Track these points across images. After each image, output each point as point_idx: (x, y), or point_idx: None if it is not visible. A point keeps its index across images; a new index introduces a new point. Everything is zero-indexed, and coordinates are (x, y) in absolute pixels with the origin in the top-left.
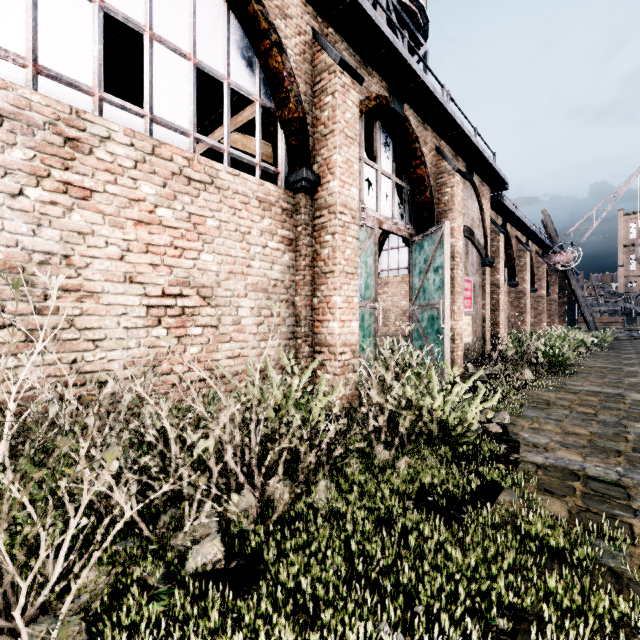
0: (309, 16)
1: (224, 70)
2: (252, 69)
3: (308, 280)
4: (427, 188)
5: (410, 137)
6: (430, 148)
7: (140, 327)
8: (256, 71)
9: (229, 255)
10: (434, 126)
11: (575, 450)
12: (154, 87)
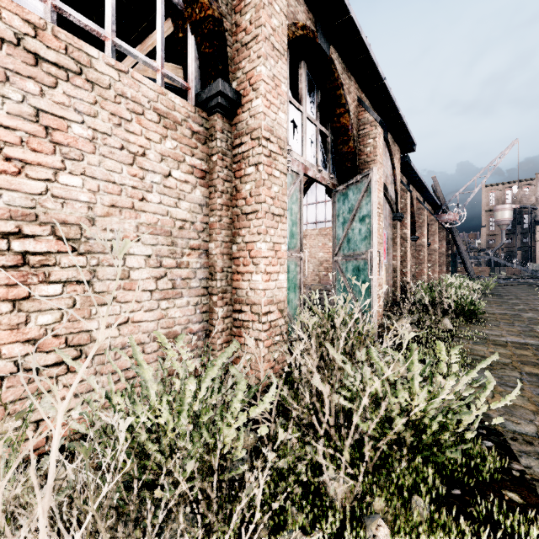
0: None
1: None
2: None
3: (225, 222)
4: (350, 138)
5: (335, 82)
6: (353, 98)
7: None
8: None
9: (110, 181)
10: (357, 76)
11: None
12: None
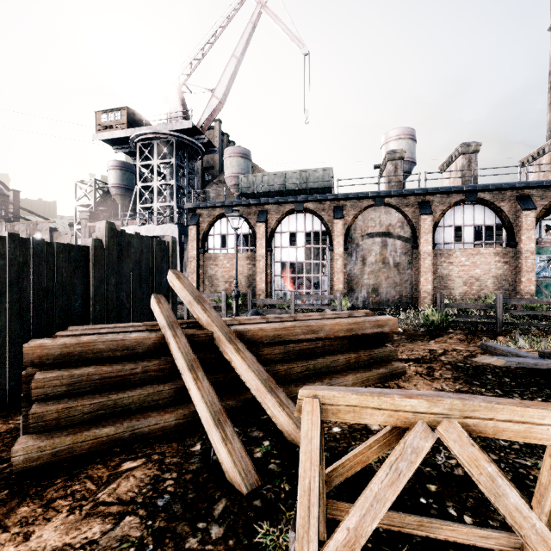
0: (514, 194)
1: (483, 223)
2: (492, 217)
3: (513, 273)
4: None
5: None
6: None
7: (461, 286)
8: (494, 217)
9: (483, 269)
10: None
11: None
12: (464, 236)
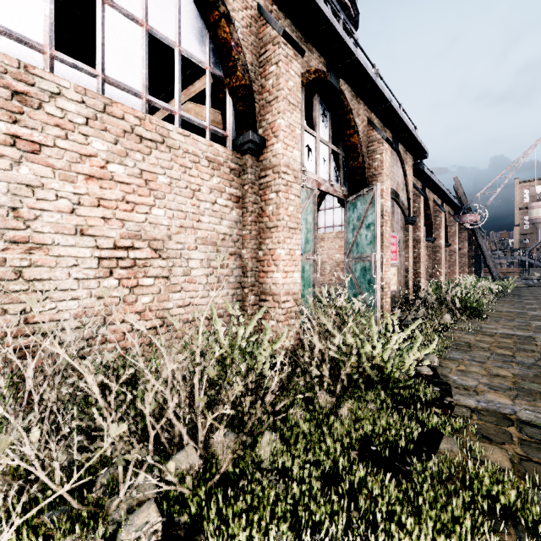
0: None
1: (175, 38)
2: (202, 39)
3: (254, 234)
4: (359, 154)
5: (345, 109)
6: (362, 119)
7: (91, 278)
8: (206, 41)
9: (180, 210)
10: (366, 100)
11: (503, 392)
12: (107, 49)
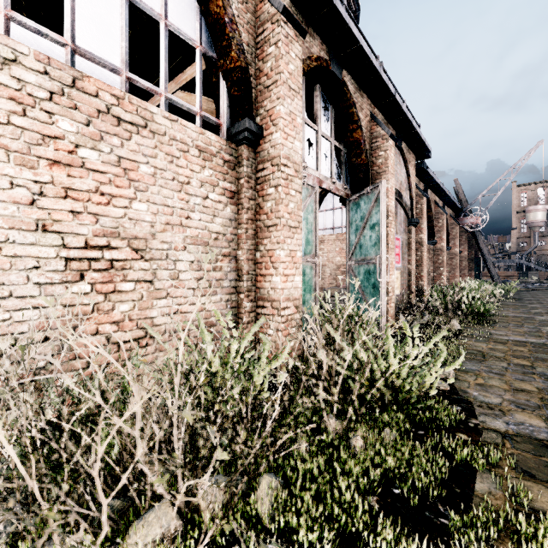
0: None
1: (161, 9)
2: (192, 14)
3: (251, 234)
4: (363, 151)
5: (348, 102)
6: (365, 114)
7: (57, 283)
8: (196, 16)
9: (166, 205)
10: (369, 93)
11: (532, 412)
12: (77, 15)
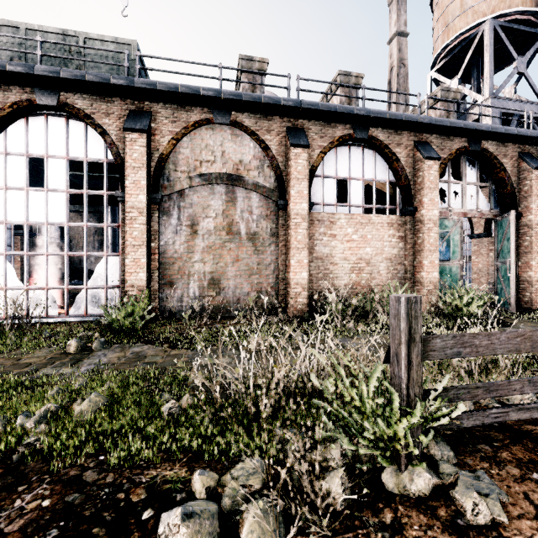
0: (412, 137)
1: (373, 177)
2: (385, 170)
3: (411, 254)
4: (507, 184)
5: (489, 158)
6: (511, 157)
7: (348, 274)
8: (386, 170)
9: (375, 247)
10: (514, 142)
11: None
12: (350, 195)
